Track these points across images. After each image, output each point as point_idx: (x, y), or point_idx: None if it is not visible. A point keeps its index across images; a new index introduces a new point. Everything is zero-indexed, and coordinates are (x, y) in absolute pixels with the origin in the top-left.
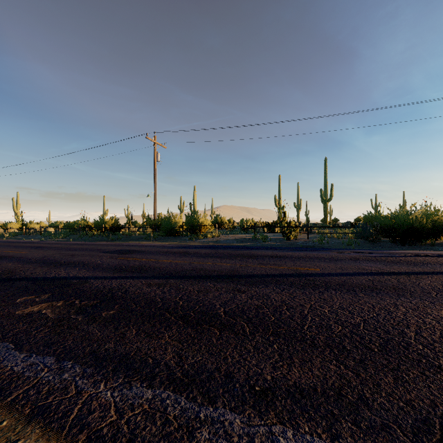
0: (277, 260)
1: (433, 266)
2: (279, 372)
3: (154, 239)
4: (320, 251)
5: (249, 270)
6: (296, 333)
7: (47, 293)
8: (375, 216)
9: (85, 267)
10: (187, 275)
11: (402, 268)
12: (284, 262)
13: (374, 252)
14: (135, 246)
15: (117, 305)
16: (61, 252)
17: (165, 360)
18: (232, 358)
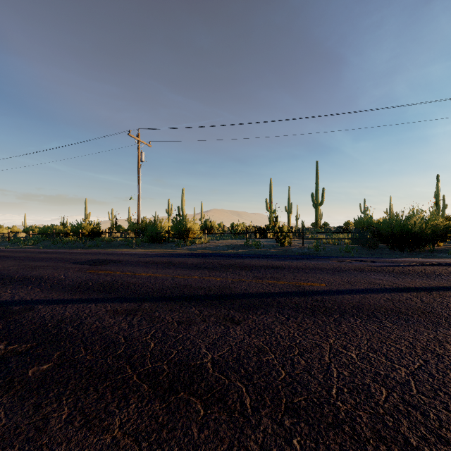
0: (275, 272)
1: (448, 278)
2: None
3: (136, 246)
4: (319, 260)
5: (243, 286)
6: (323, 408)
7: None
8: (367, 220)
9: (41, 285)
10: (167, 295)
11: (416, 281)
12: (283, 275)
13: (377, 260)
14: (113, 255)
15: (58, 352)
16: (21, 264)
17: None
18: None
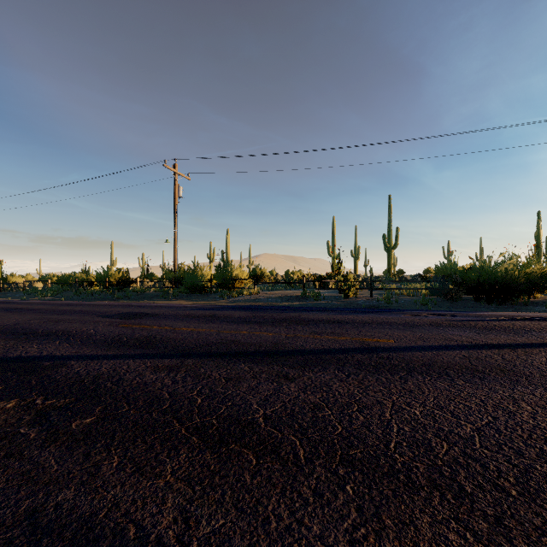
0: (336, 327)
1: (539, 334)
2: None
3: (173, 298)
4: (389, 313)
5: (299, 342)
6: (379, 459)
7: None
8: (450, 267)
9: (69, 340)
10: (212, 351)
11: (501, 337)
12: (345, 330)
13: (458, 314)
14: (147, 307)
15: (99, 407)
16: (43, 317)
17: (159, 529)
18: (277, 521)
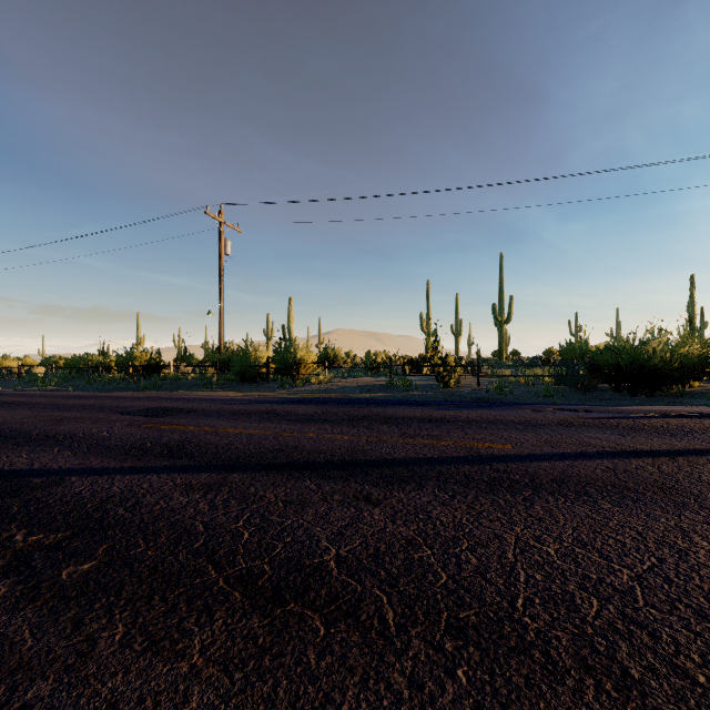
0: (433, 427)
1: (703, 436)
2: None
3: (218, 387)
4: (504, 408)
5: (385, 449)
6: (503, 626)
7: None
8: (580, 347)
9: (73, 446)
10: (267, 461)
11: (654, 441)
12: (446, 431)
13: (593, 409)
14: (182, 401)
15: (104, 545)
16: (41, 414)
17: None
18: None
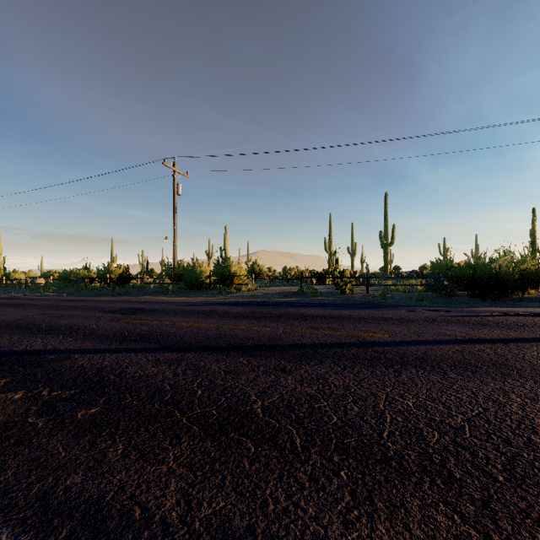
0: (332, 322)
1: (532, 329)
2: (355, 534)
3: (173, 294)
4: (385, 309)
5: (296, 337)
6: (373, 447)
7: (4, 378)
8: (446, 264)
9: (72, 334)
10: (211, 345)
11: (494, 332)
12: (342, 325)
13: (453, 310)
14: (147, 303)
15: (103, 398)
16: (46, 313)
17: (163, 510)
18: (275, 504)
